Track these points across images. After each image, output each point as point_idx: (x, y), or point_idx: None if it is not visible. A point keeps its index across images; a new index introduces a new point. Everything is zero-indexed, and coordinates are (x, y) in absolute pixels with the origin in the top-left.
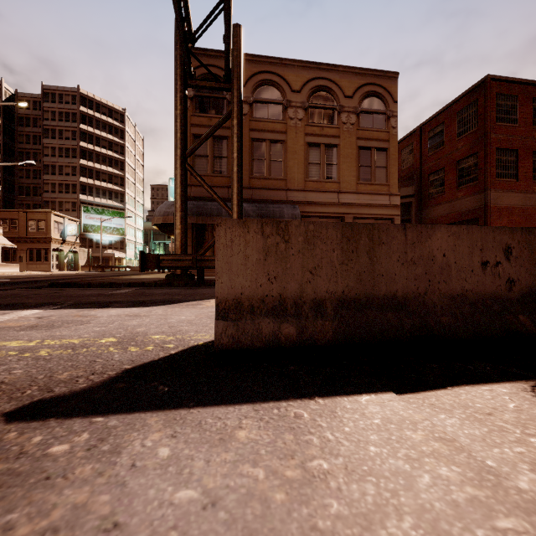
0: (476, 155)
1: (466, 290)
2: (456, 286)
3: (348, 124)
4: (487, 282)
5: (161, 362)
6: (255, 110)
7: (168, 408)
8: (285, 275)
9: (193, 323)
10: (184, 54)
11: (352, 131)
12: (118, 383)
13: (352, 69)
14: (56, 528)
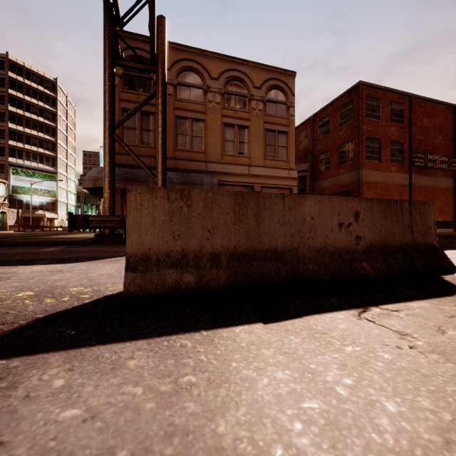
0: (352, 141)
1: (328, 244)
2: (321, 241)
3: (257, 110)
4: (342, 238)
5: (73, 310)
6: (179, 91)
7: (71, 347)
8: (187, 234)
9: (112, 276)
10: (112, 35)
11: (260, 115)
12: (27, 331)
13: (260, 65)
14: None
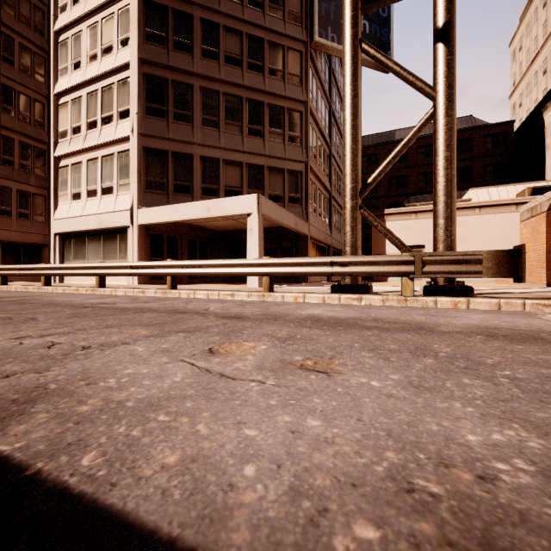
0: None
1: None
2: None
3: None
4: None
5: None
6: None
7: None
8: None
9: None
10: None
11: None
12: None
13: None
14: (327, 443)
